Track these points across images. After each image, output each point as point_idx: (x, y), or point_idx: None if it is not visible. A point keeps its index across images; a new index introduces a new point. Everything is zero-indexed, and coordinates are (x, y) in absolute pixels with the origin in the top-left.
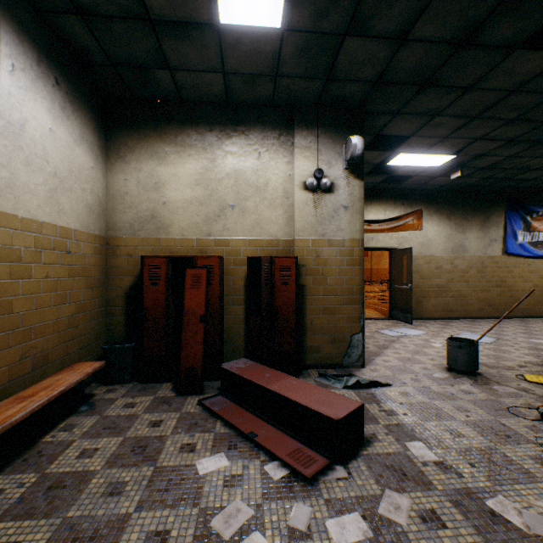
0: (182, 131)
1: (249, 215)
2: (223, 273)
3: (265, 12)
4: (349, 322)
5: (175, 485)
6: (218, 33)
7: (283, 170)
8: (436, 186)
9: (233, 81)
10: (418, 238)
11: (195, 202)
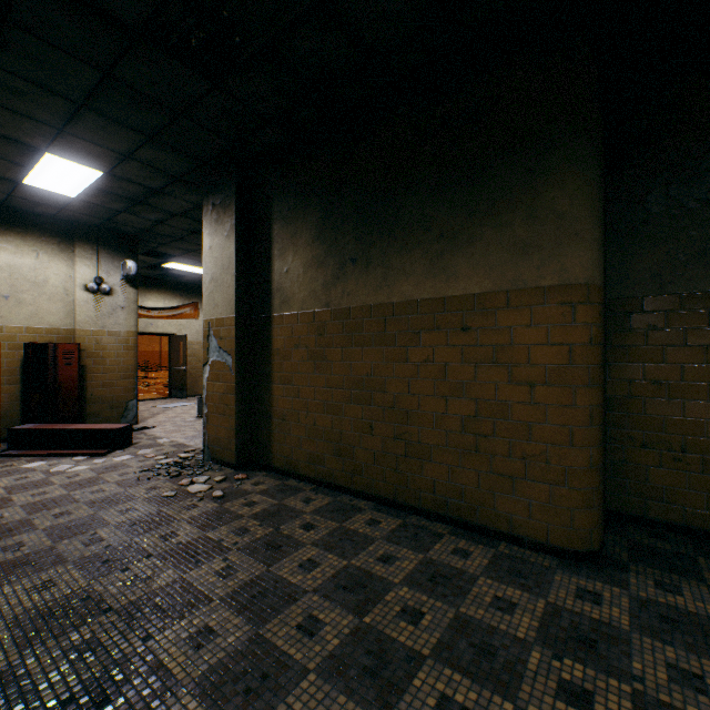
0: None
1: (27, 306)
2: None
3: (64, 191)
4: (127, 392)
5: (15, 472)
6: (18, 184)
7: (65, 272)
8: None
9: (18, 200)
10: (196, 327)
11: None
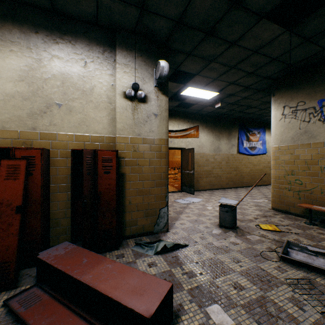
0: (3, 25)
1: (75, 114)
2: (49, 164)
3: None
4: (158, 200)
5: None
6: None
7: (107, 80)
8: (206, 112)
9: None
10: (197, 143)
11: (18, 96)
